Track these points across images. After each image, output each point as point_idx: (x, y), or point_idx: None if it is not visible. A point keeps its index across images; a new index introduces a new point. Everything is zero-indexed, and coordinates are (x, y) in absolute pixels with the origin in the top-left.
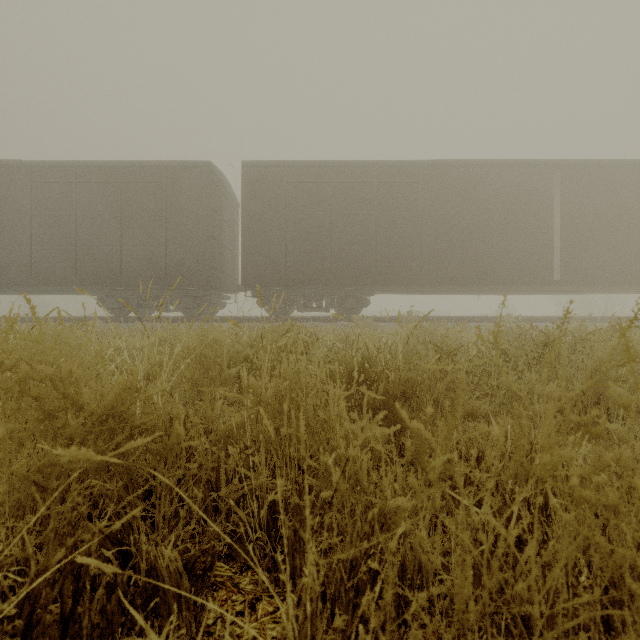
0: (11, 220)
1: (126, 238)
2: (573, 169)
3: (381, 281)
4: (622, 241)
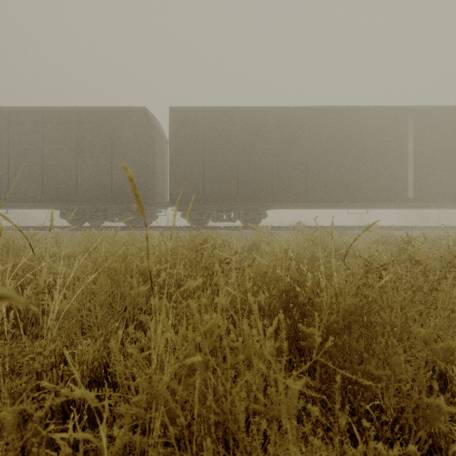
0: None
1: (81, 166)
2: (423, 113)
3: (276, 199)
4: None
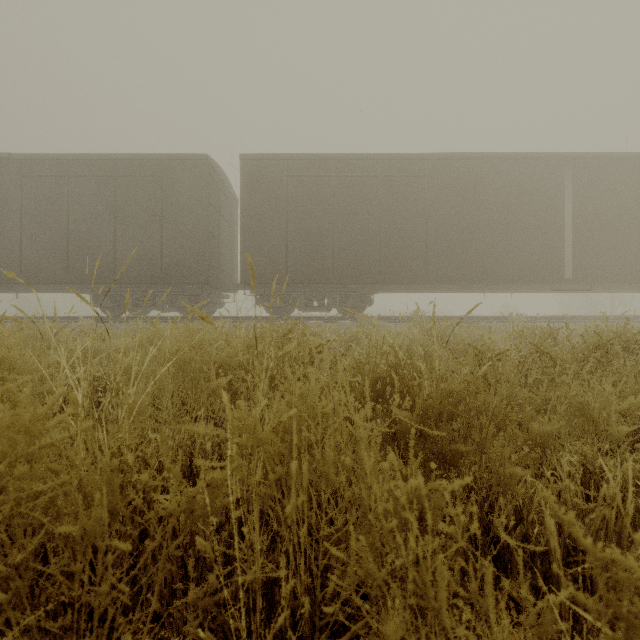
0: (0, 215)
1: (120, 234)
2: (585, 162)
3: (385, 279)
4: (636, 237)
